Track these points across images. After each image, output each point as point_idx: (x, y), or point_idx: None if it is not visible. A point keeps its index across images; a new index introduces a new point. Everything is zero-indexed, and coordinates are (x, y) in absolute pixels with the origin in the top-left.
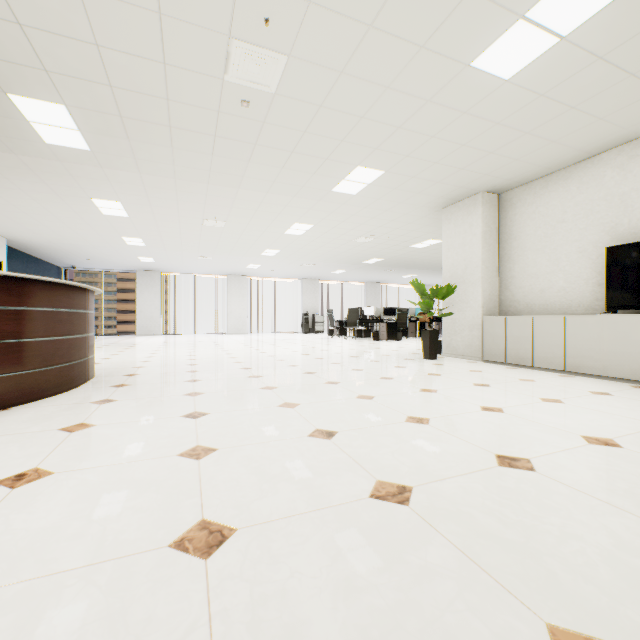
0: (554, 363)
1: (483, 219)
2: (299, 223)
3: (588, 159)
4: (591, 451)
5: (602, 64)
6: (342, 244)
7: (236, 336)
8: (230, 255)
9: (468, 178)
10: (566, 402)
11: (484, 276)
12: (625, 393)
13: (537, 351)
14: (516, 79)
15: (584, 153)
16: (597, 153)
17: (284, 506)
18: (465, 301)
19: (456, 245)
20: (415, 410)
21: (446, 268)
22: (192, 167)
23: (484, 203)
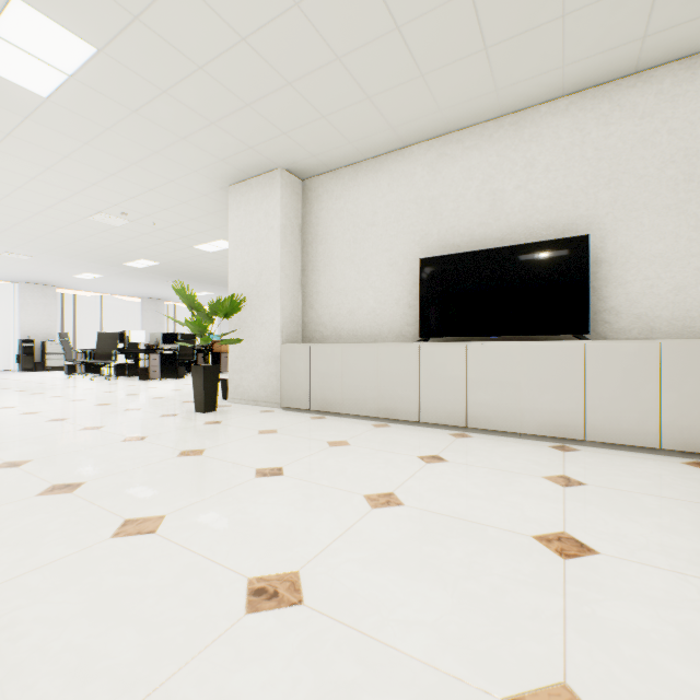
0: (367, 408)
1: (283, 207)
2: None
3: (399, 150)
4: None
5: None
6: (71, 222)
7: None
8: None
9: (260, 132)
10: (406, 500)
11: (284, 288)
12: (456, 452)
13: (348, 392)
14: None
15: (397, 138)
16: (409, 144)
17: None
18: (260, 322)
19: (248, 241)
20: None
21: (235, 274)
22: None
23: (284, 185)
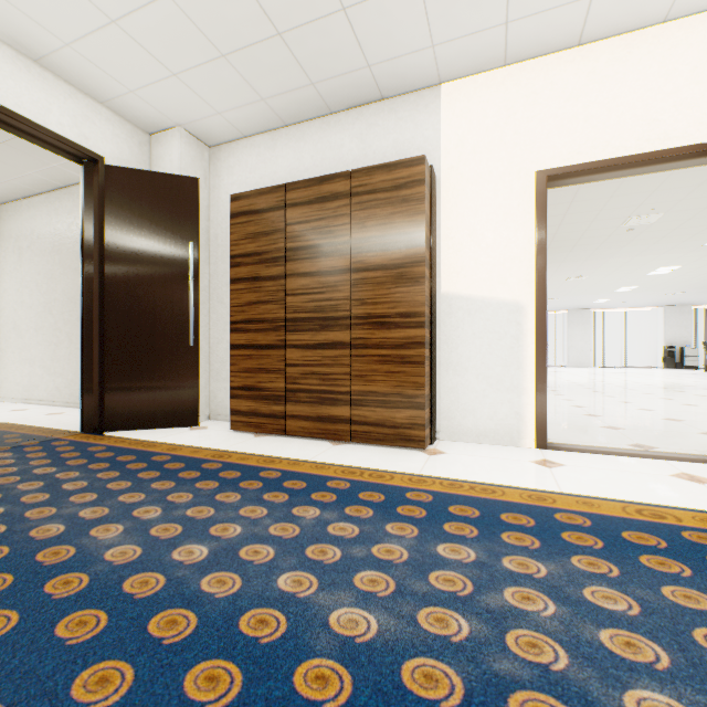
0: None
1: None
2: (664, 267)
3: None
4: None
5: None
6: None
7: (580, 369)
8: (579, 295)
9: None
10: None
11: None
12: None
13: None
14: None
15: None
16: None
17: (671, 410)
18: None
19: None
20: None
21: None
22: (577, 256)
23: None
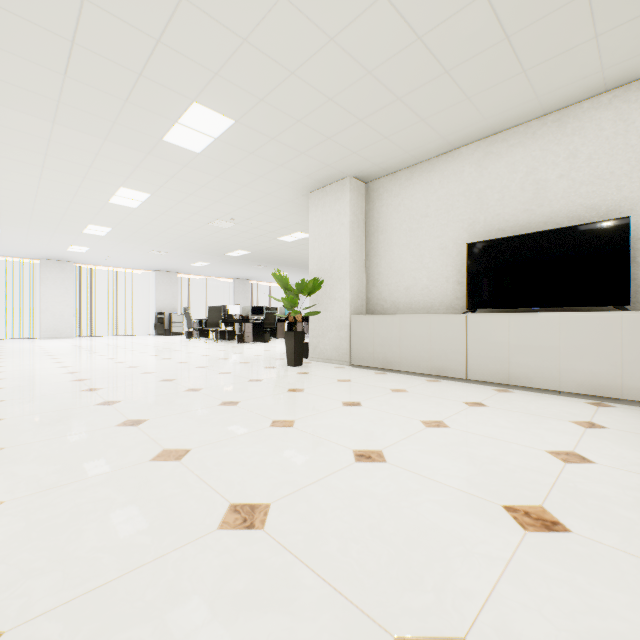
0: (421, 366)
1: (351, 207)
2: (128, 188)
3: (449, 152)
4: (542, 559)
5: (485, 6)
6: (197, 227)
7: (51, 341)
8: (32, 228)
9: (336, 154)
10: (451, 425)
11: (352, 271)
12: (496, 401)
13: (405, 354)
14: None
15: (447, 144)
16: (458, 146)
17: None
18: (333, 298)
19: (324, 235)
20: (250, 481)
21: (313, 261)
22: None
23: (352, 189)
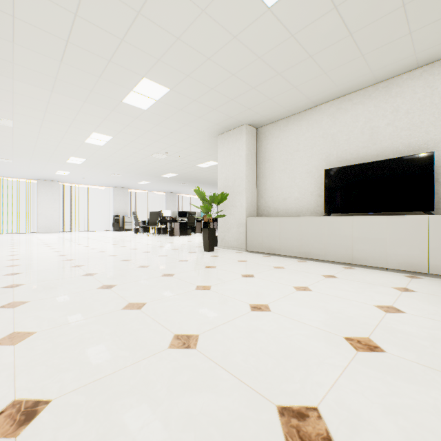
0: (294, 252)
1: (247, 145)
2: (98, 133)
3: (313, 108)
4: (366, 366)
5: (335, 15)
6: (142, 158)
7: (45, 235)
8: (33, 159)
9: (237, 110)
10: (313, 289)
11: (247, 187)
12: (343, 274)
13: (283, 243)
14: (276, 9)
15: (311, 102)
16: (318, 104)
17: None
18: (234, 206)
19: (228, 163)
20: (185, 321)
21: (221, 181)
22: None
23: (247, 133)
